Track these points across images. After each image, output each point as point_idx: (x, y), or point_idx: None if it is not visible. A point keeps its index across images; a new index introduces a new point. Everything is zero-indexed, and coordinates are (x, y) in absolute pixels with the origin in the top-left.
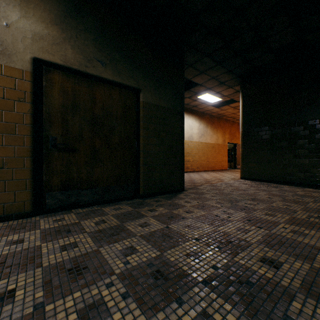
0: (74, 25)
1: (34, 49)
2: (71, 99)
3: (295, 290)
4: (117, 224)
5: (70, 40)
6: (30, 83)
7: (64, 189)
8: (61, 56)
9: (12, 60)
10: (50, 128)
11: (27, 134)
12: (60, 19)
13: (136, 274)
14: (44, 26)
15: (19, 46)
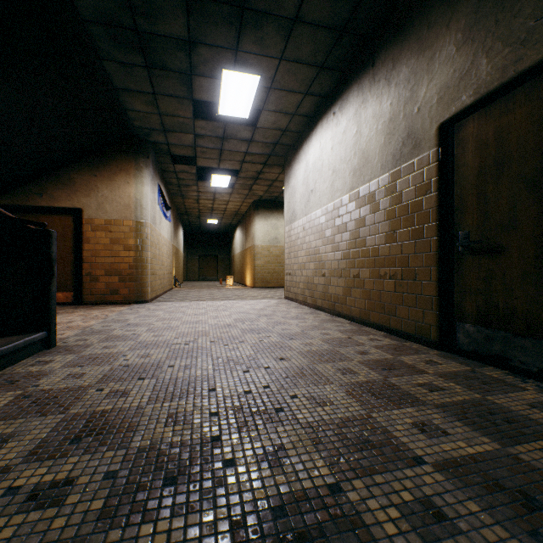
0: (490, 6)
1: (438, 114)
2: (491, 152)
3: (94, 536)
4: (426, 400)
5: (484, 43)
6: (435, 164)
7: (481, 324)
8: (469, 90)
9: (420, 148)
10: (461, 218)
11: (432, 236)
12: (468, 27)
13: (270, 400)
14: (448, 67)
15: (426, 124)
